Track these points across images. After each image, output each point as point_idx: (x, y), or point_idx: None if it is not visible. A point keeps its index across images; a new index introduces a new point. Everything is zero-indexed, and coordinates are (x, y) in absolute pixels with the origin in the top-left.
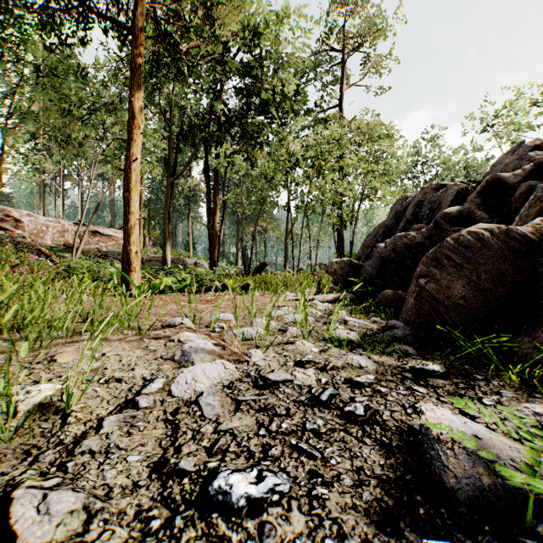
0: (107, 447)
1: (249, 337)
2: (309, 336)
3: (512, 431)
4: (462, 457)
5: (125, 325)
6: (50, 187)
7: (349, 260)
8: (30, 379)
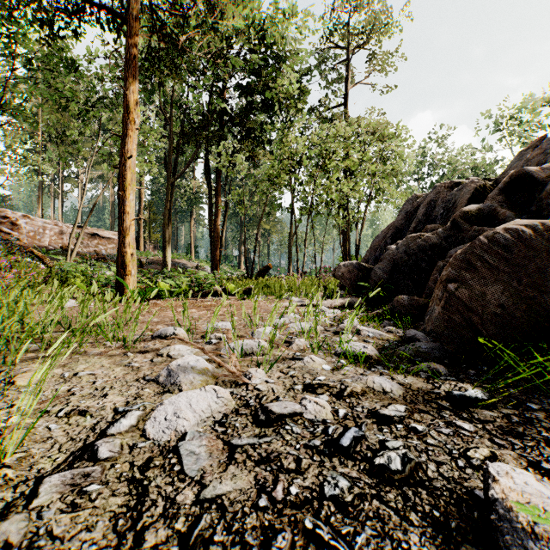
0: (33, 535)
1: (250, 351)
2: (318, 350)
3: None
4: None
5: (110, 336)
6: (49, 188)
7: (358, 263)
8: None
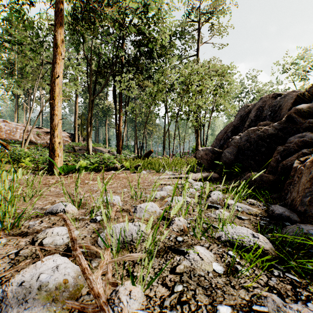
0: None
1: (129, 238)
2: (202, 236)
3: None
4: None
5: (1, 214)
6: (23, 106)
7: (212, 148)
8: None
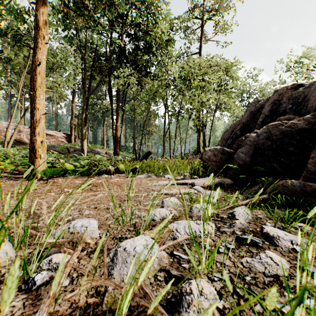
0: None
1: None
2: None
3: None
4: None
5: None
6: (17, 105)
7: (222, 148)
8: None
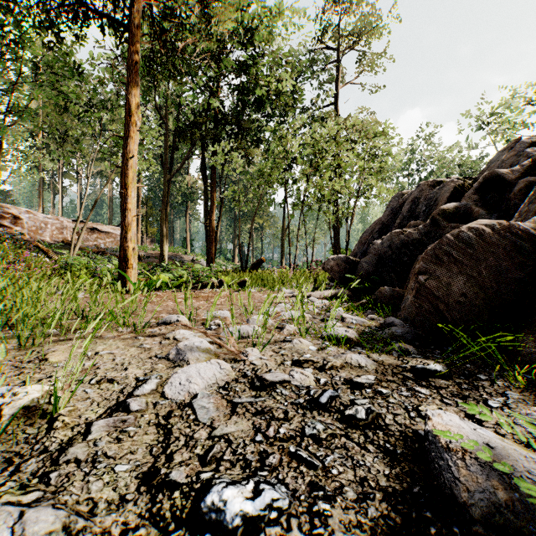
0: (94, 455)
1: (246, 335)
2: (306, 334)
3: (532, 443)
4: (475, 469)
5: (121, 322)
6: (49, 184)
7: (346, 257)
8: (20, 379)
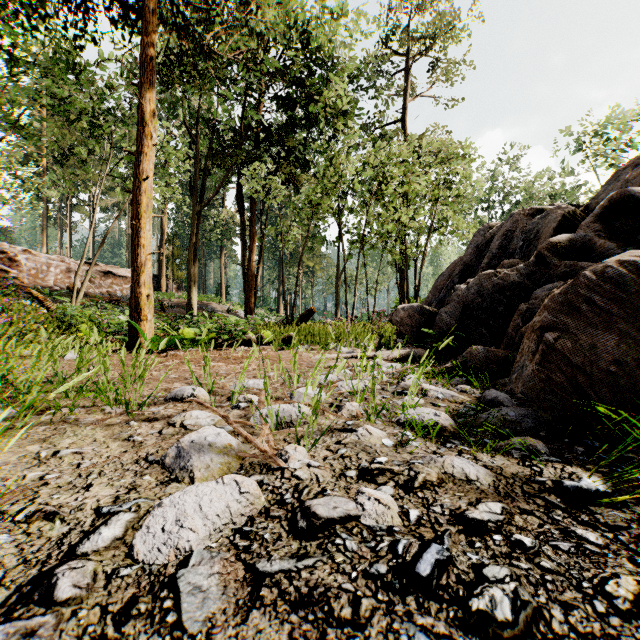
0: None
1: (288, 419)
2: (376, 417)
3: None
4: None
5: (111, 398)
6: (56, 219)
7: (420, 306)
8: None
